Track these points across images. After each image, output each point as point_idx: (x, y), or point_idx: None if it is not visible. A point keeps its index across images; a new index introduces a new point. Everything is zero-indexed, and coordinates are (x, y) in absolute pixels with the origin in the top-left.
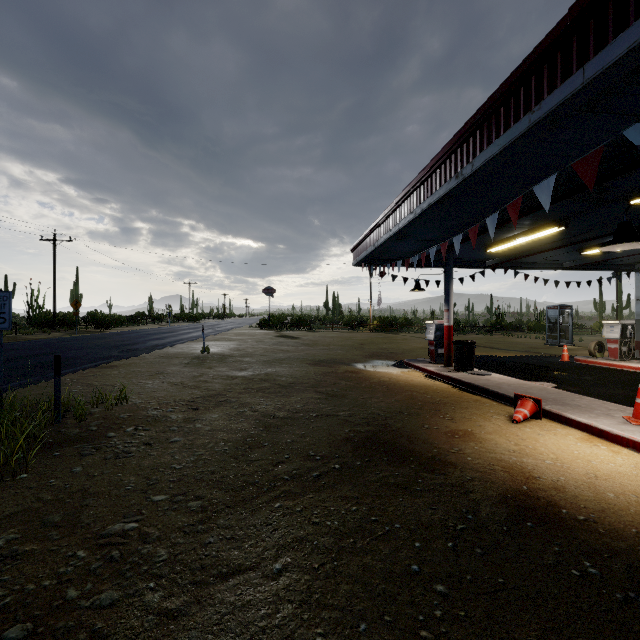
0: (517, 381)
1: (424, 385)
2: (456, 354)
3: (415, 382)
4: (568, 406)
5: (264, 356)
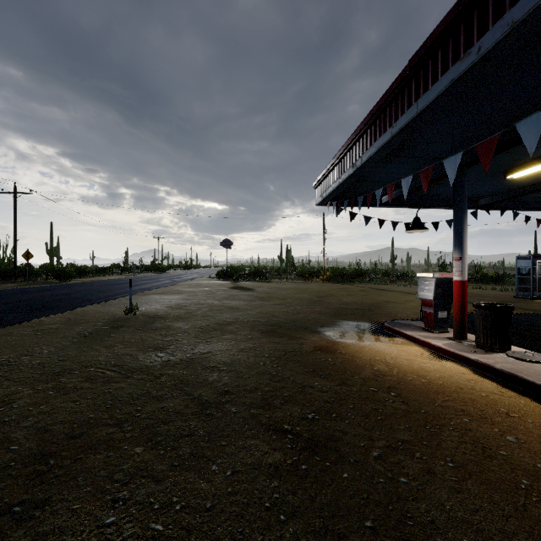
0: None
1: (457, 386)
2: (482, 324)
3: (433, 375)
4: None
5: (205, 318)
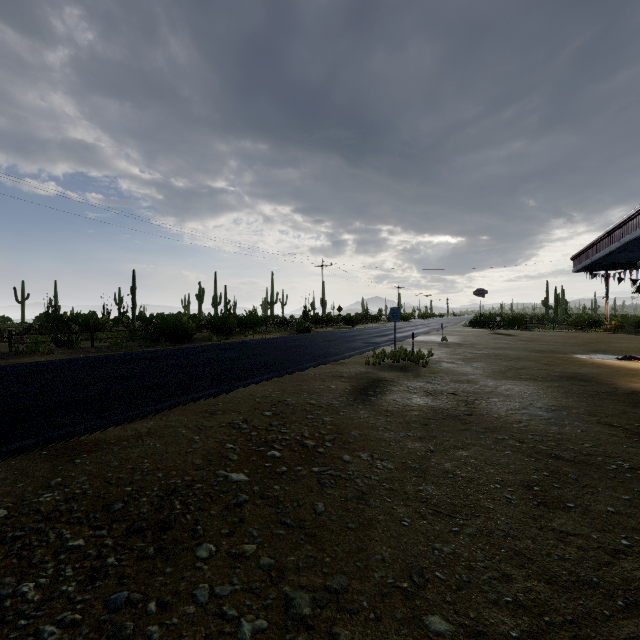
0: None
1: (636, 368)
2: None
3: (629, 367)
4: None
5: (489, 345)
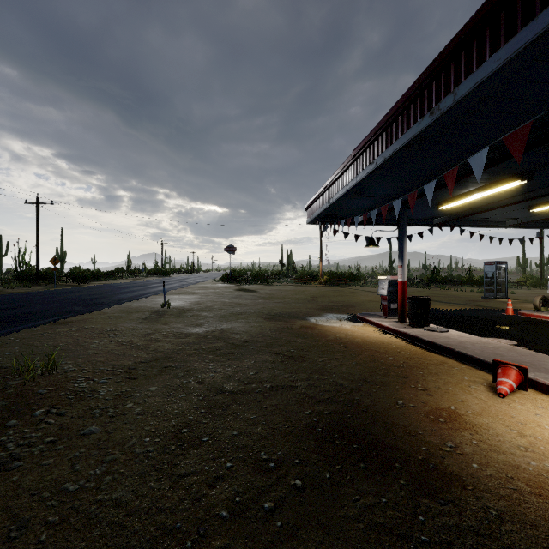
0: (479, 339)
1: (382, 343)
2: (411, 310)
3: (372, 339)
4: None
5: (222, 310)
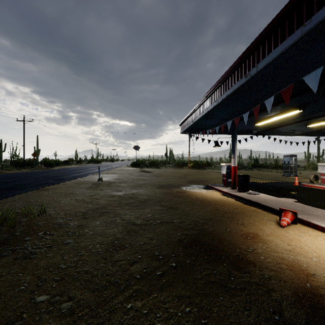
0: (275, 198)
1: (222, 200)
2: (239, 182)
3: (216, 198)
4: (312, 216)
5: (132, 183)
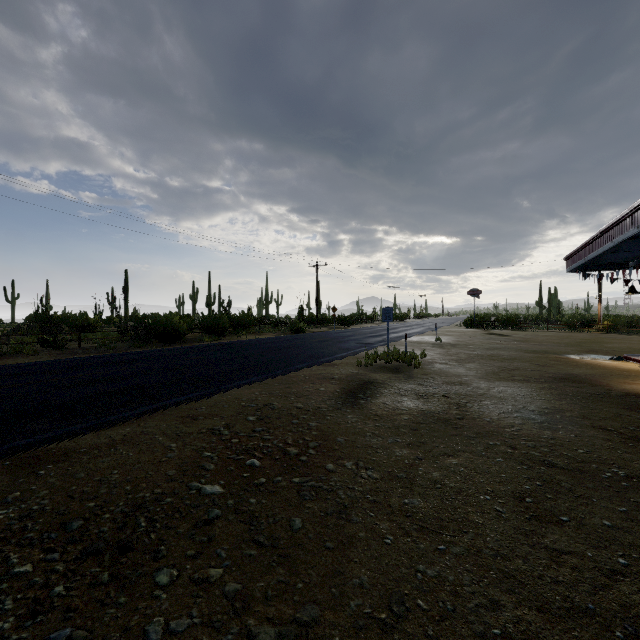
0: None
1: (629, 369)
2: None
3: (622, 367)
4: None
5: (483, 345)
